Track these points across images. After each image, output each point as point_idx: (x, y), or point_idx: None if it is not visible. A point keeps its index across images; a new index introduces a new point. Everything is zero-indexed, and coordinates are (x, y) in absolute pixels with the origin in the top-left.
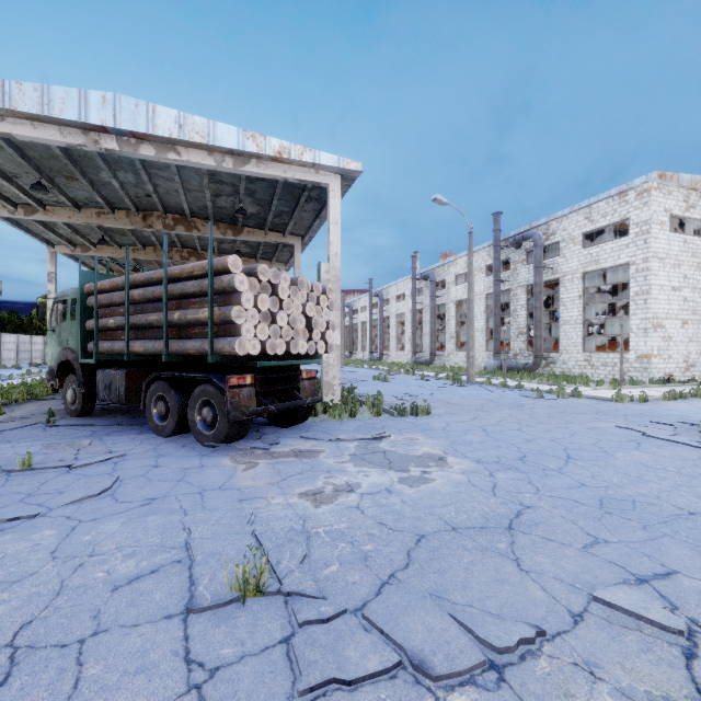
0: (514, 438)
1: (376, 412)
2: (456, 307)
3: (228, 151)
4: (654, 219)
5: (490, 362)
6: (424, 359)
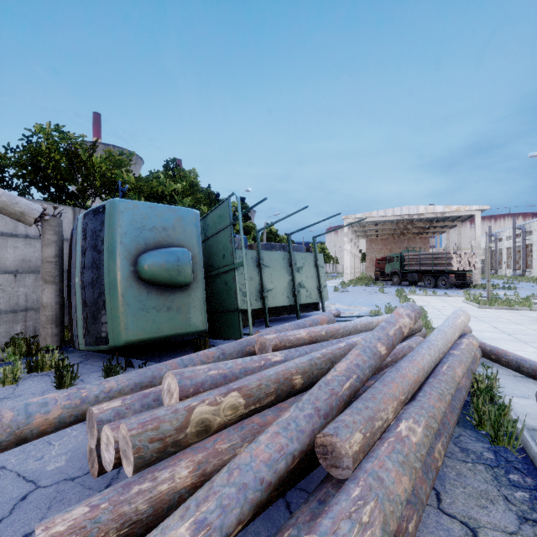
0: None
1: (493, 288)
2: None
3: (439, 212)
4: None
5: None
6: None
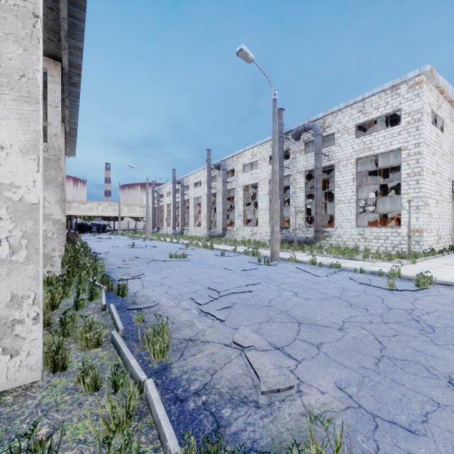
0: None
1: None
2: (243, 190)
3: None
4: (424, 109)
5: None
6: (217, 233)
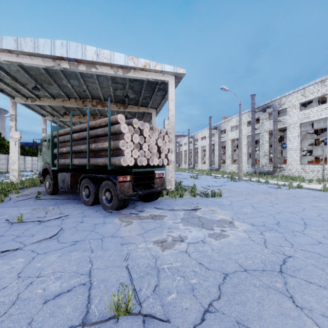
0: (270, 211)
1: (193, 195)
2: (231, 142)
3: (120, 66)
4: None
5: (249, 169)
6: (215, 168)
